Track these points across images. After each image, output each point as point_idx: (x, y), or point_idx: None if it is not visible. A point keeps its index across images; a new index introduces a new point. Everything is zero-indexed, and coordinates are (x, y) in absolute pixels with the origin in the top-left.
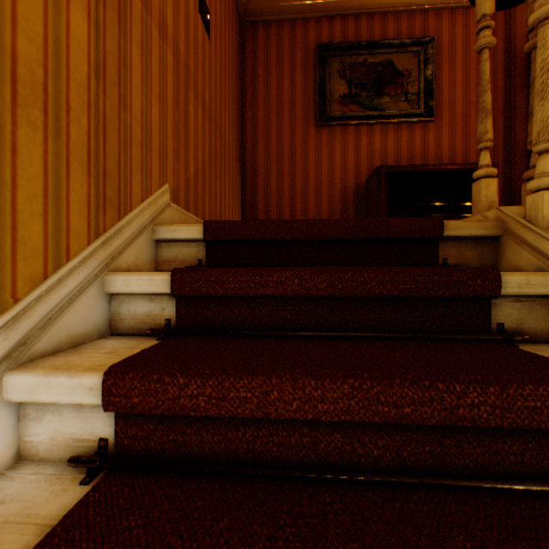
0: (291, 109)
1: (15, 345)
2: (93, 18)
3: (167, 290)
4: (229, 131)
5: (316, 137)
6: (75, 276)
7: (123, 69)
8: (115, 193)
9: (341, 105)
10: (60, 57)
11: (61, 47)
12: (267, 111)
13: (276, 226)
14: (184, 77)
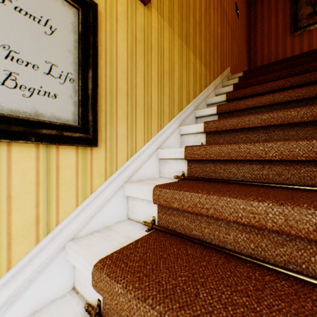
0: (275, 33)
1: (215, 87)
2: (220, 28)
3: (237, 82)
4: (243, 52)
5: (291, 41)
6: (219, 80)
7: (223, 37)
8: (222, 66)
9: (307, 19)
10: (217, 38)
11: (217, 36)
12: (261, 39)
13: (267, 65)
14: (232, 35)
